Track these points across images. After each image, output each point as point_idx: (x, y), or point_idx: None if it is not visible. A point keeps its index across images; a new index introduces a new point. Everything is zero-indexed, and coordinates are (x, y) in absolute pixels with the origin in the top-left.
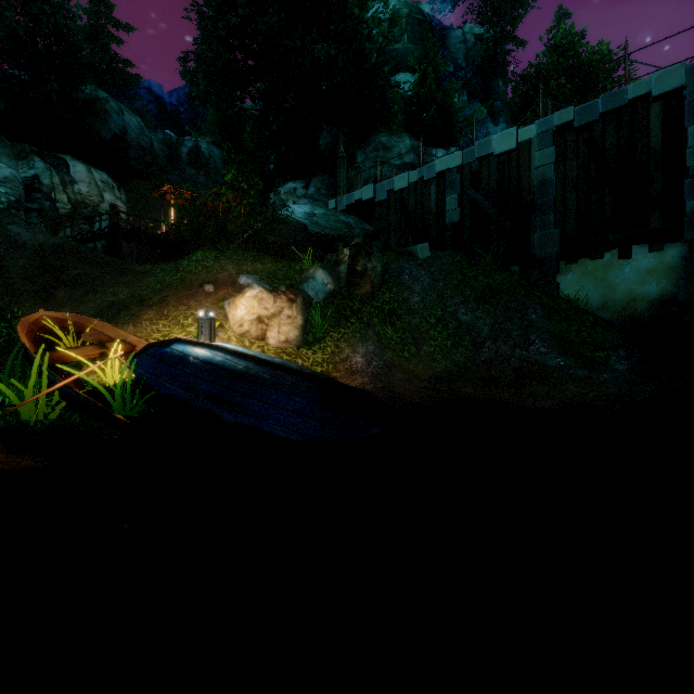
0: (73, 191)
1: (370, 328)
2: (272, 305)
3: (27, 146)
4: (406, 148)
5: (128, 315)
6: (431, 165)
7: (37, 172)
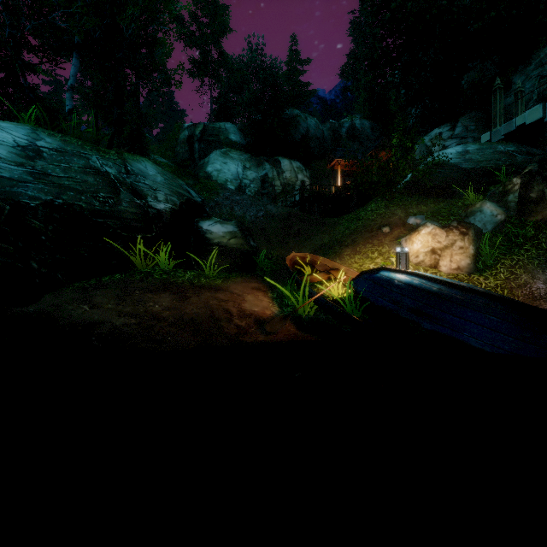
0: (282, 178)
1: None
2: (444, 238)
3: (262, 158)
4: None
5: (334, 252)
6: None
7: (266, 171)
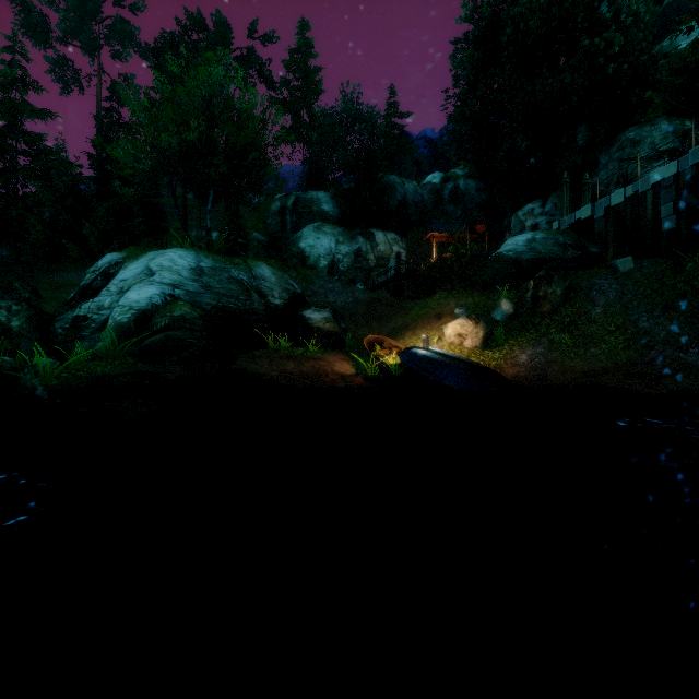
0: (376, 251)
1: (543, 336)
2: (466, 327)
3: (355, 231)
4: (661, 134)
5: (400, 334)
6: (645, 178)
7: (360, 245)
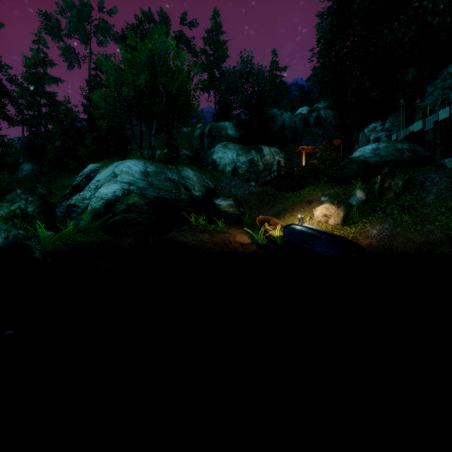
0: (264, 160)
1: (389, 216)
2: (330, 209)
3: (250, 147)
4: None
5: (282, 215)
6: None
7: (252, 156)
